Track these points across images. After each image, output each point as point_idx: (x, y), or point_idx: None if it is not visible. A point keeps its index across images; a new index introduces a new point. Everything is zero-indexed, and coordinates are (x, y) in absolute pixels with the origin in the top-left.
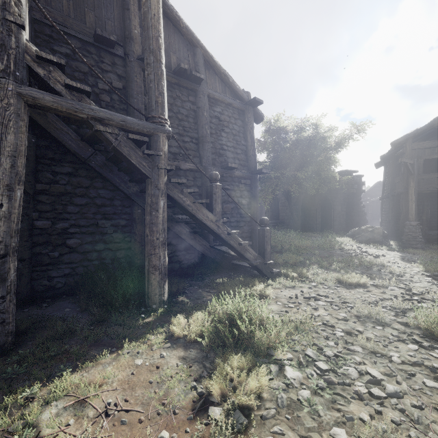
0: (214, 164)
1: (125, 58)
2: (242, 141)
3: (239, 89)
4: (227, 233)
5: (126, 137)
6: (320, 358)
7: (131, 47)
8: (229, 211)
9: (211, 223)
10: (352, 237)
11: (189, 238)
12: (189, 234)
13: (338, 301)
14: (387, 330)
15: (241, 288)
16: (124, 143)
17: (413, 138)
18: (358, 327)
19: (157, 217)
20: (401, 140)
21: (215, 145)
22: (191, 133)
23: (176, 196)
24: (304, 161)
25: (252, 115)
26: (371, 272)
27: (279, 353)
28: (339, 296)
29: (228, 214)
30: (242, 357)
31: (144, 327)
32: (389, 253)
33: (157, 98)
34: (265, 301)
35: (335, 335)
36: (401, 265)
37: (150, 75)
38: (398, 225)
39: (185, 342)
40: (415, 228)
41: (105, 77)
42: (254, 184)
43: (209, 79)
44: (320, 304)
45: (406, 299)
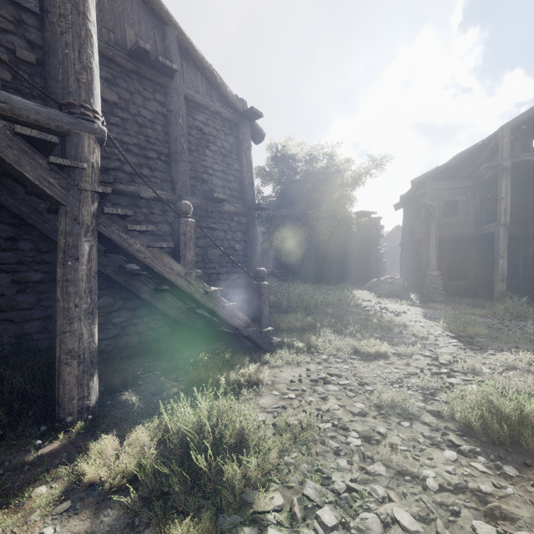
0: (194, 193)
1: (42, 17)
2: (235, 164)
3: (230, 94)
4: (204, 291)
5: (11, 130)
6: (326, 500)
7: (53, 1)
8: (216, 259)
9: (178, 278)
10: (371, 289)
11: (153, 298)
12: (155, 292)
13: (354, 382)
14: (416, 426)
15: (222, 373)
16: (7, 141)
17: (434, 177)
18: (380, 426)
19: (77, 269)
20: (421, 179)
21: (195, 167)
22: (159, 147)
23: (116, 235)
24: (317, 197)
25: (248, 131)
26: (393, 334)
27: (261, 500)
28: (355, 374)
29: (214, 263)
30: (190, 529)
31: (34, 466)
32: (410, 309)
33: (79, 75)
34: (256, 390)
35: (348, 445)
36: (424, 324)
37: (65, 35)
38: (418, 275)
39: (103, 493)
40: (436, 279)
41: (2, 40)
42: (251, 223)
43: (188, 73)
44: (331, 390)
45: (434, 373)
